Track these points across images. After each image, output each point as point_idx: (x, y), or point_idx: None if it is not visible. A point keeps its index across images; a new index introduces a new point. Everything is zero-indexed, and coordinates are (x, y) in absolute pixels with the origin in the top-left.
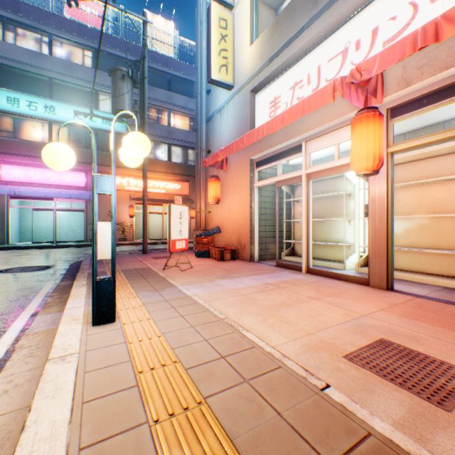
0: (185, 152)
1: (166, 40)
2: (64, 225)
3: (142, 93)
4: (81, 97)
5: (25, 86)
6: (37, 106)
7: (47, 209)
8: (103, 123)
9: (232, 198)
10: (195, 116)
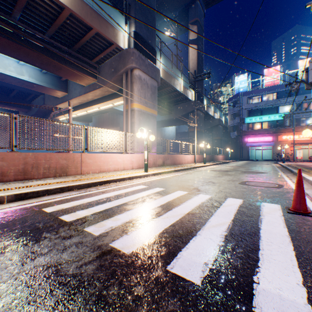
0: None
1: None
2: (262, 154)
3: (292, 118)
4: (269, 110)
5: (252, 113)
6: (256, 119)
7: (259, 149)
8: (278, 117)
9: None
10: None
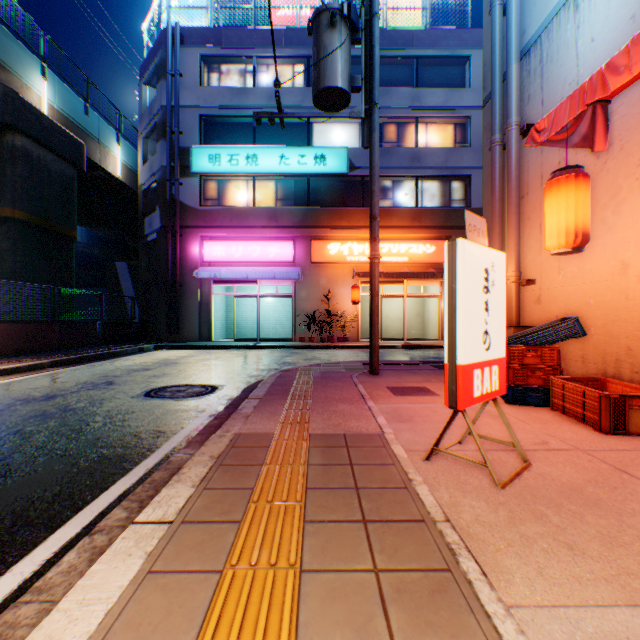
0: (443, 188)
1: (409, 3)
2: (271, 317)
3: (367, 51)
4: (288, 135)
5: (227, 138)
6: (238, 159)
7: (249, 295)
8: (315, 164)
9: (638, 228)
10: (460, 120)
